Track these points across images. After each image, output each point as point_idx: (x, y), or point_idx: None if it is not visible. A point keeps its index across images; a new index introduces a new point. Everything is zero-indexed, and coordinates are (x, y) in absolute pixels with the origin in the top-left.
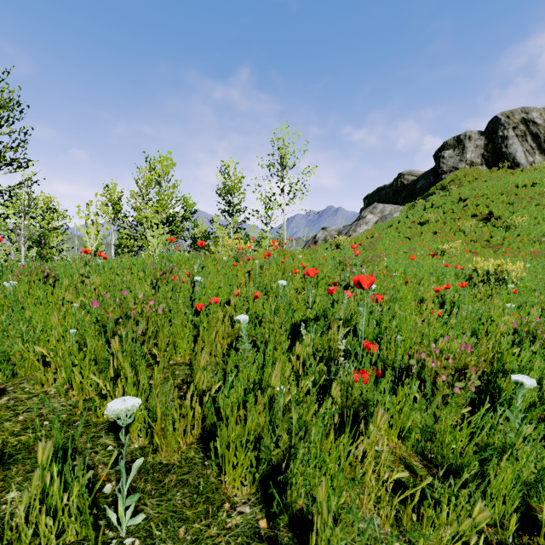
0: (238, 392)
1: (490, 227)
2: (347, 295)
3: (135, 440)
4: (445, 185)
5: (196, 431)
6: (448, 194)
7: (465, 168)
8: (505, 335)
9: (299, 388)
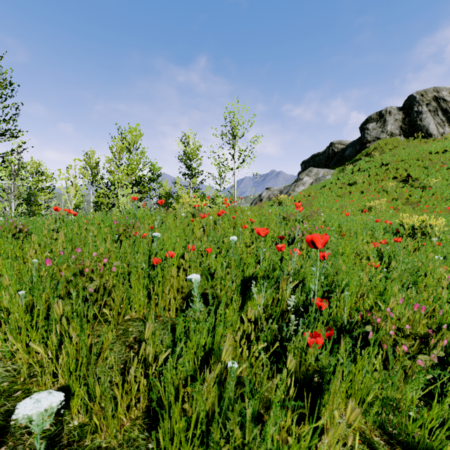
0: (188, 359)
1: (408, 187)
2: (295, 253)
3: (75, 416)
4: (370, 152)
5: (142, 403)
6: (372, 160)
7: (386, 138)
8: (447, 291)
9: (251, 352)
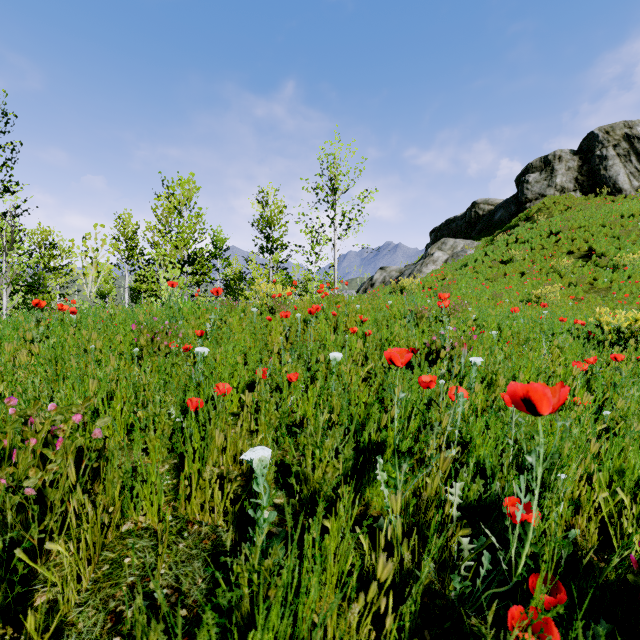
0: None
1: (591, 267)
2: (460, 396)
3: None
4: (531, 215)
5: None
6: (535, 226)
7: (554, 195)
8: None
9: None
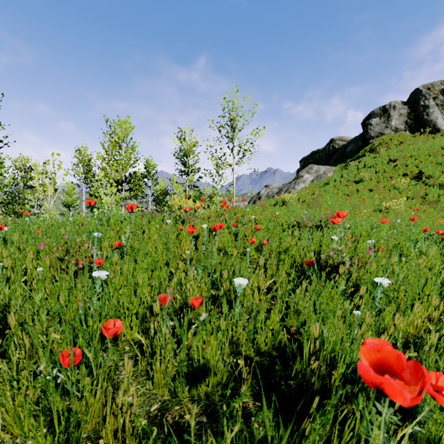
0: None
1: (422, 185)
2: None
3: None
4: (373, 148)
5: None
6: (378, 156)
7: (390, 133)
8: None
9: None
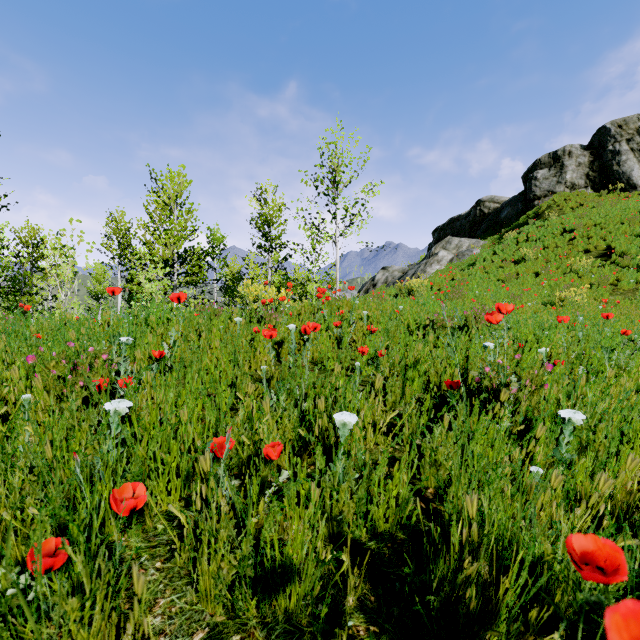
0: None
1: (612, 267)
2: None
3: None
4: (540, 213)
5: None
6: (546, 224)
7: (564, 191)
8: None
9: None
